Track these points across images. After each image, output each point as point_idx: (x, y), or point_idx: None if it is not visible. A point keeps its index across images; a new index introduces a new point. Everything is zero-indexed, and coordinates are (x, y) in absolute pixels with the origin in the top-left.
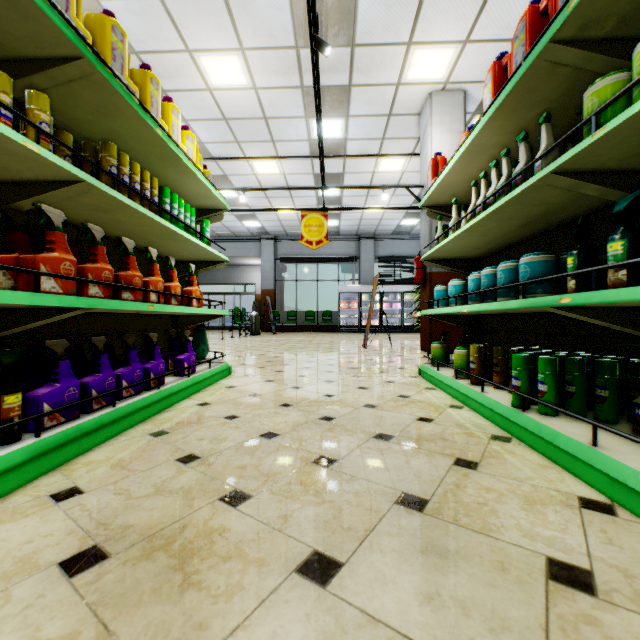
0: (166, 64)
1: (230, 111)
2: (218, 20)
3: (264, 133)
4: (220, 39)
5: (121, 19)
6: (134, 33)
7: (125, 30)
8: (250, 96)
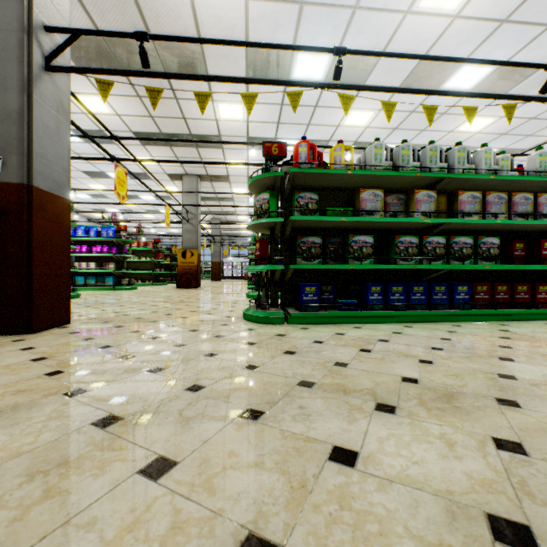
0: (446, 140)
1: (501, 131)
2: (450, 119)
3: (544, 122)
4: (458, 121)
5: (417, 142)
6: (425, 142)
7: (421, 143)
8: (504, 120)
